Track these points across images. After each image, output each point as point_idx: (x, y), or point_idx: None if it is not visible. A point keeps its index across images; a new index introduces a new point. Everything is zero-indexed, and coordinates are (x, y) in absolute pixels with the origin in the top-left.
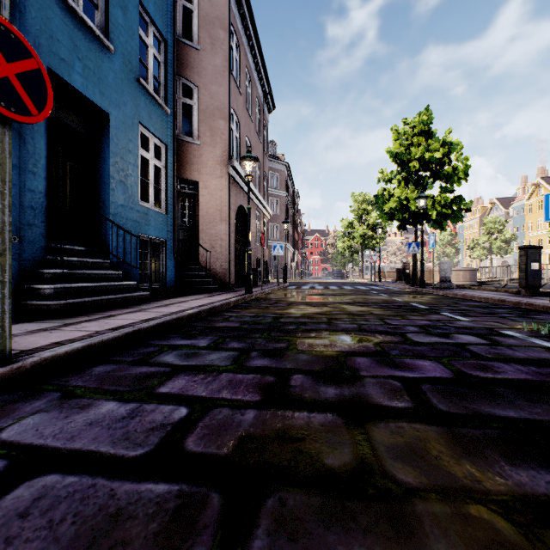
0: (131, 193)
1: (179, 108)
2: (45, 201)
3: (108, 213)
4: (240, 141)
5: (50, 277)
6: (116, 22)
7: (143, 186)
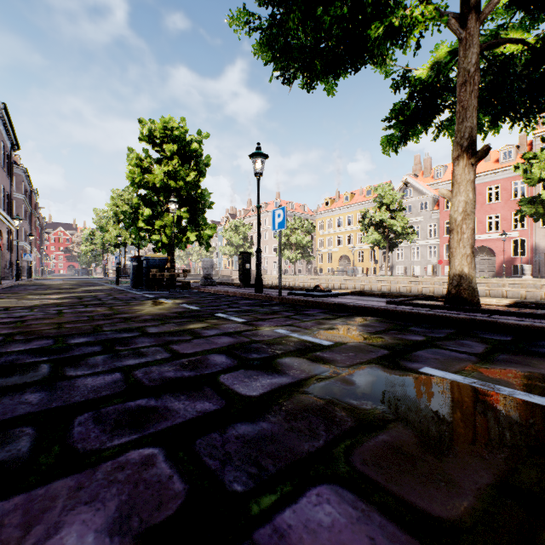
0: None
1: None
2: None
3: None
4: None
5: None
6: None
7: None
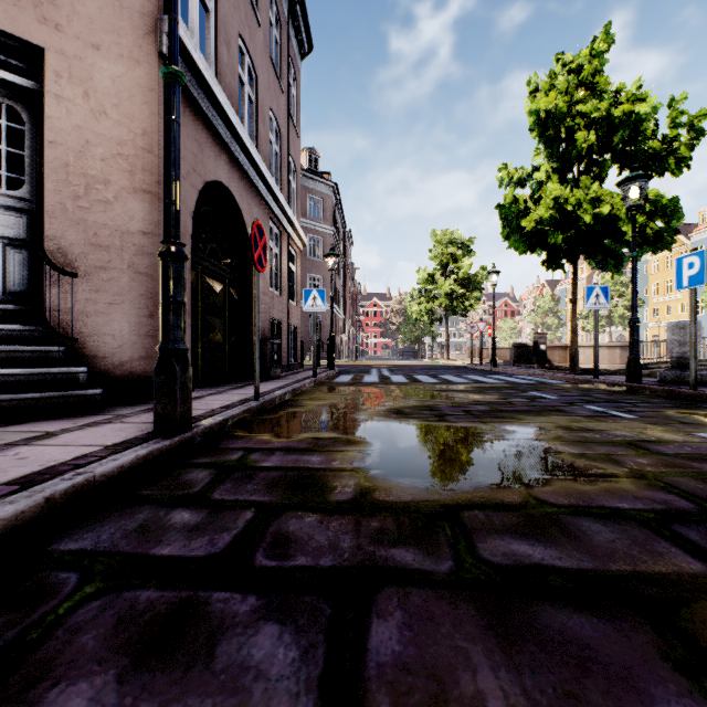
0: None
1: None
2: None
3: None
4: (216, 23)
5: None
6: None
7: None
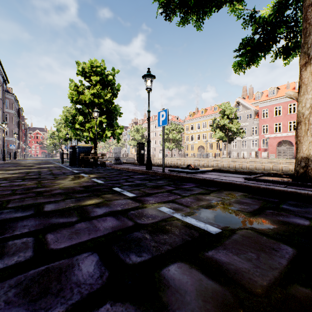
0: None
1: None
2: None
3: None
4: None
5: None
6: None
7: None
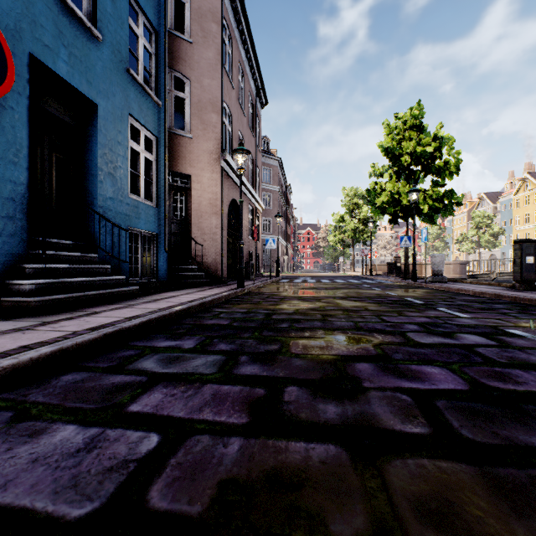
0: (121, 186)
1: (171, 101)
2: (28, 193)
3: (96, 206)
4: (232, 135)
5: (32, 272)
6: (104, 10)
7: (134, 180)
